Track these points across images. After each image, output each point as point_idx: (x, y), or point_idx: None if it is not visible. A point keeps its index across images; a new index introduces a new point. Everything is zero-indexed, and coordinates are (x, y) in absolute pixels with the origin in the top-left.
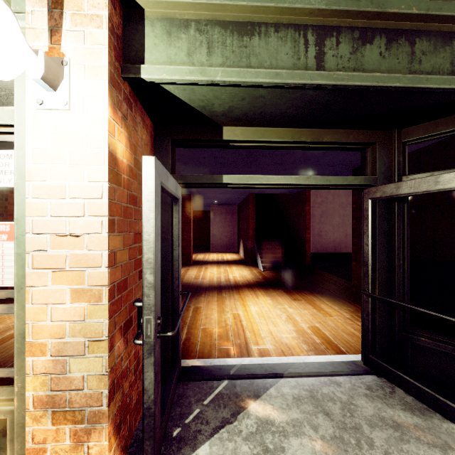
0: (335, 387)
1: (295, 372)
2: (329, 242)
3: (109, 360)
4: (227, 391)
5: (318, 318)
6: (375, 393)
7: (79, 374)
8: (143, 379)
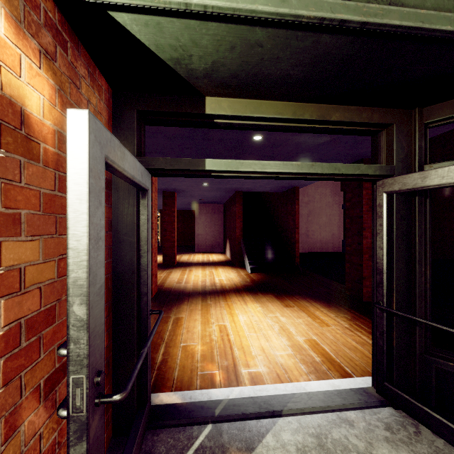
0: (348, 429)
1: (296, 408)
2: (316, 241)
3: None
4: (211, 442)
5: (315, 328)
6: (397, 435)
7: None
8: None
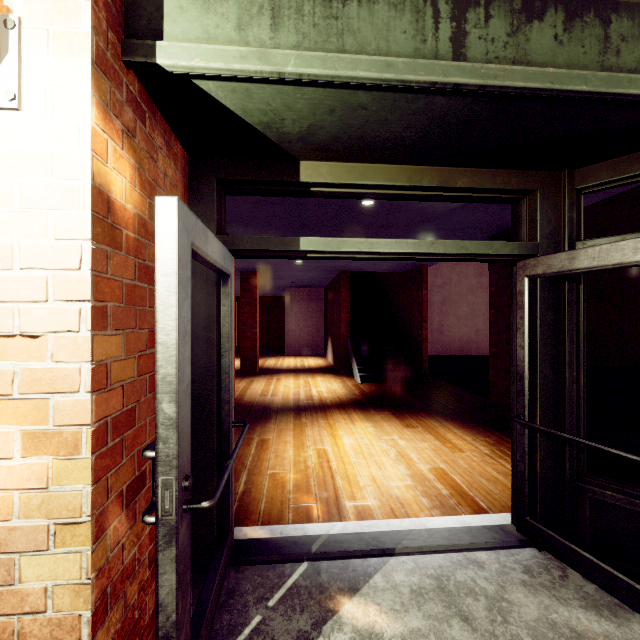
0: (476, 571)
1: (413, 546)
2: (453, 340)
3: (95, 556)
4: (307, 581)
5: (444, 454)
6: (538, 579)
7: (39, 584)
8: (156, 587)
